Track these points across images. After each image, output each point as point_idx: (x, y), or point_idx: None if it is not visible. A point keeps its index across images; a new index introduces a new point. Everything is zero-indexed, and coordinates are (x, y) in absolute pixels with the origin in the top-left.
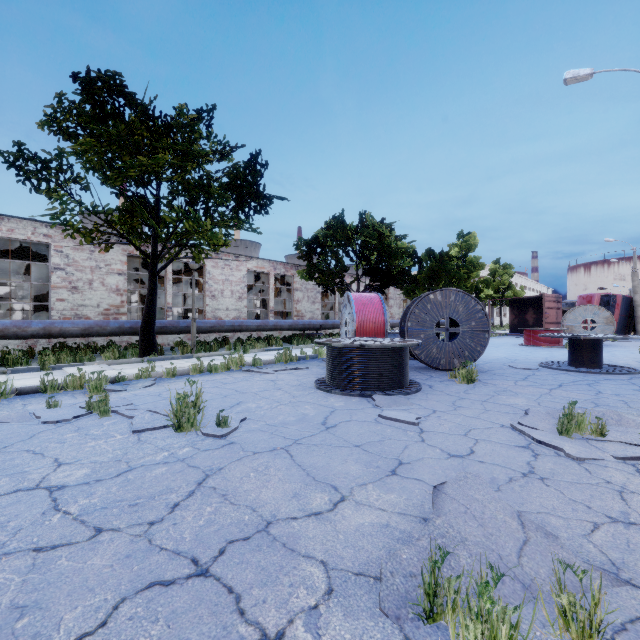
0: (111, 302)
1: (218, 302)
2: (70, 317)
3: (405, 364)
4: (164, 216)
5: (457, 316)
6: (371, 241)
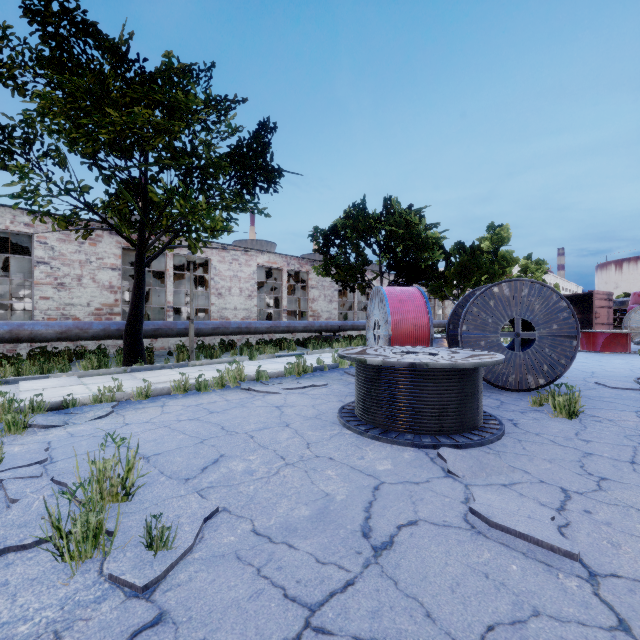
0: (103, 301)
1: (225, 301)
2: (56, 318)
3: (479, 391)
4: (150, 194)
5: (532, 316)
6: (397, 230)
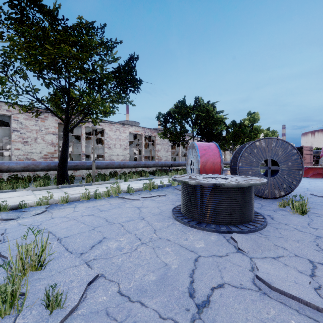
0: (48, 150)
1: (112, 151)
2: (23, 159)
3: (252, 199)
4: (71, 93)
5: (277, 158)
6: (202, 114)
